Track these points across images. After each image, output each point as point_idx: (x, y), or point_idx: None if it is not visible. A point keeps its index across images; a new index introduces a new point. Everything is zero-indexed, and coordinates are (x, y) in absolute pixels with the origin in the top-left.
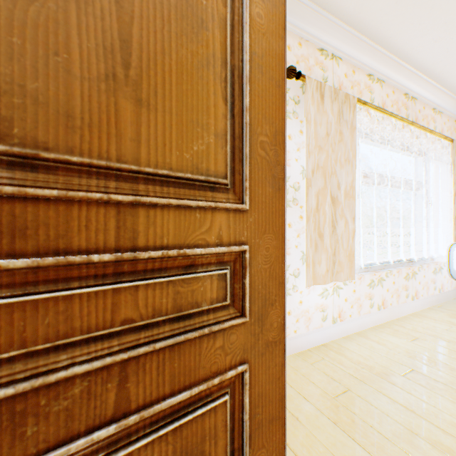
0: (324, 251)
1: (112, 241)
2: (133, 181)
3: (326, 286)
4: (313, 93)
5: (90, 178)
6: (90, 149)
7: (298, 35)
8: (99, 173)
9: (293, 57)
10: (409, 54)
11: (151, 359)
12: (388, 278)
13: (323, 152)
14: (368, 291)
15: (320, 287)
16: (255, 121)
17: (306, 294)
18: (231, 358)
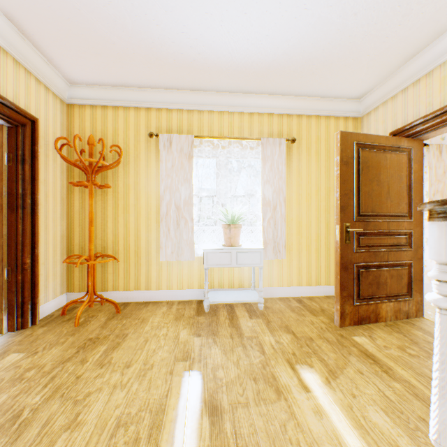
0: None
1: (385, 228)
2: (388, 216)
3: None
4: (434, 152)
5: (382, 217)
6: (383, 212)
7: None
8: (383, 216)
9: None
10: None
11: (391, 252)
12: None
13: (441, 183)
14: None
15: None
16: (413, 197)
17: (428, 262)
18: (407, 258)
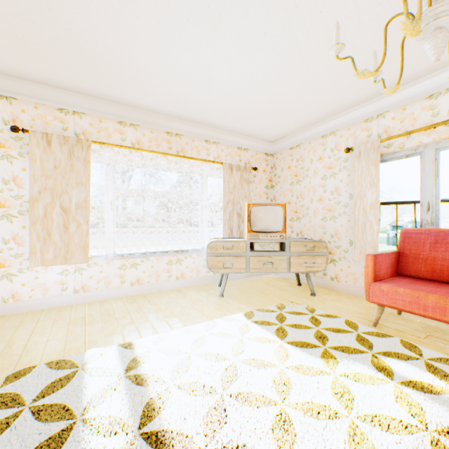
0: (53, 244)
1: None
2: None
3: (68, 268)
4: (40, 141)
5: None
6: None
7: (34, 102)
8: None
9: (29, 117)
10: (150, 108)
11: None
12: (145, 263)
13: (52, 179)
14: (120, 272)
15: (61, 268)
16: None
17: (43, 273)
18: None
